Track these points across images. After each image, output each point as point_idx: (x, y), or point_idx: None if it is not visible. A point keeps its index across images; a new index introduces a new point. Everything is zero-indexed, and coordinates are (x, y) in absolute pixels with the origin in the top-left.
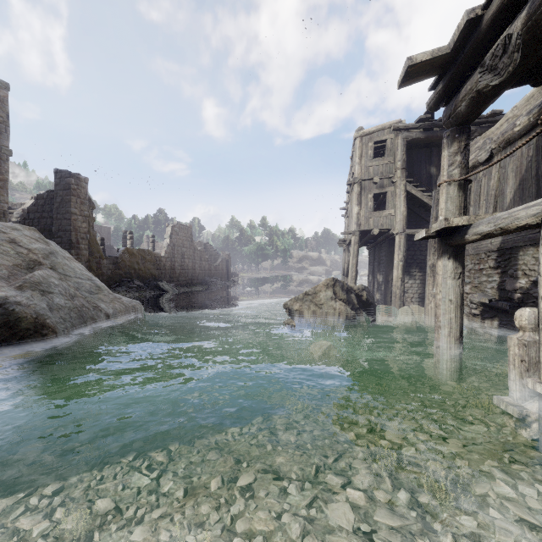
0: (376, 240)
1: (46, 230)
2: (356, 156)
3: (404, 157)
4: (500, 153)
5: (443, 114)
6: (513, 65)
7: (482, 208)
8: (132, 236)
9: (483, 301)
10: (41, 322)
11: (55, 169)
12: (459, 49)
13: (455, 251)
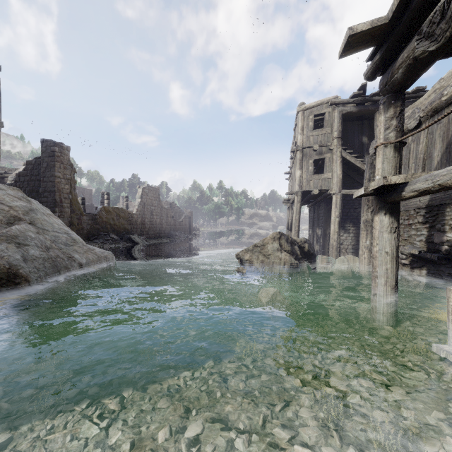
0: (315, 199)
1: (34, 191)
2: (299, 127)
3: (340, 127)
4: (427, 121)
5: (380, 83)
6: (451, 30)
7: (411, 170)
8: (109, 196)
9: (412, 253)
10: (14, 272)
11: (42, 139)
12: (397, 19)
13: (391, 208)
